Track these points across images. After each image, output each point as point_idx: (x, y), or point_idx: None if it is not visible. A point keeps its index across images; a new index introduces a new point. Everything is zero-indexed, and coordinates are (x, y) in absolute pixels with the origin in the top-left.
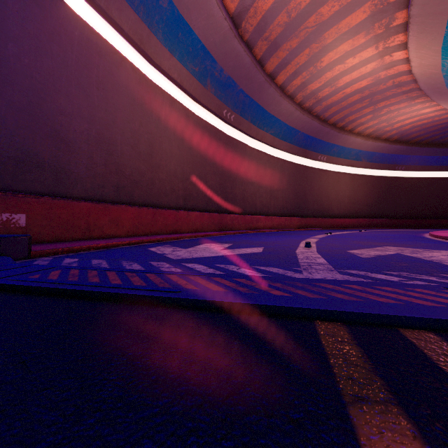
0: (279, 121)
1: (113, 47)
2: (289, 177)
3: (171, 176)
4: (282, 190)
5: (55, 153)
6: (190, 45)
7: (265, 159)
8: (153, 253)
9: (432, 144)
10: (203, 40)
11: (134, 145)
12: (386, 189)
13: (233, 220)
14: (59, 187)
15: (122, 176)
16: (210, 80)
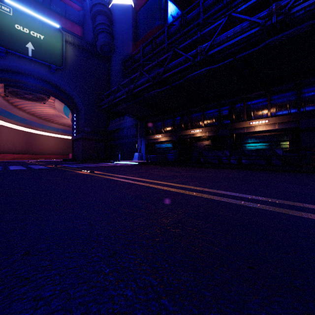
0: (18, 116)
1: None
2: (23, 137)
3: None
4: (19, 143)
5: None
6: None
7: (10, 130)
8: None
9: None
10: None
11: None
12: (70, 144)
13: None
14: None
15: None
16: None
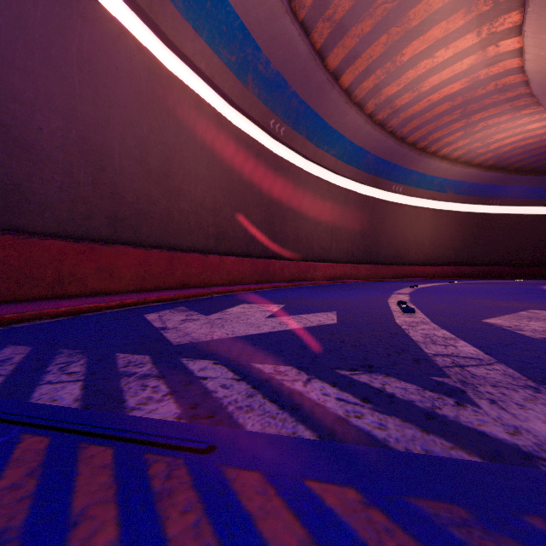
0: (344, 138)
1: (107, 10)
2: (355, 212)
3: (197, 207)
4: (346, 229)
5: (3, 161)
6: (223, 21)
7: (325, 188)
8: (146, 325)
9: (536, 171)
10: (242, 16)
11: (140, 160)
12: (477, 229)
13: (283, 269)
14: (10, 215)
15: (122, 204)
16: (252, 76)
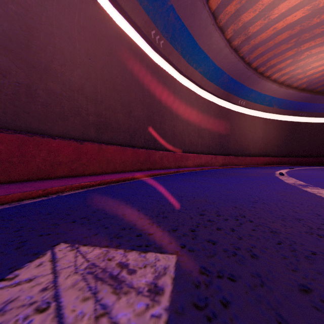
0: (208, 58)
1: None
2: (214, 118)
3: (72, 92)
4: (208, 130)
5: None
6: None
7: (193, 97)
8: None
9: None
10: None
11: None
12: (292, 132)
13: (162, 158)
14: None
15: None
16: None
